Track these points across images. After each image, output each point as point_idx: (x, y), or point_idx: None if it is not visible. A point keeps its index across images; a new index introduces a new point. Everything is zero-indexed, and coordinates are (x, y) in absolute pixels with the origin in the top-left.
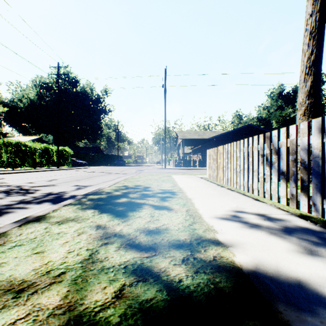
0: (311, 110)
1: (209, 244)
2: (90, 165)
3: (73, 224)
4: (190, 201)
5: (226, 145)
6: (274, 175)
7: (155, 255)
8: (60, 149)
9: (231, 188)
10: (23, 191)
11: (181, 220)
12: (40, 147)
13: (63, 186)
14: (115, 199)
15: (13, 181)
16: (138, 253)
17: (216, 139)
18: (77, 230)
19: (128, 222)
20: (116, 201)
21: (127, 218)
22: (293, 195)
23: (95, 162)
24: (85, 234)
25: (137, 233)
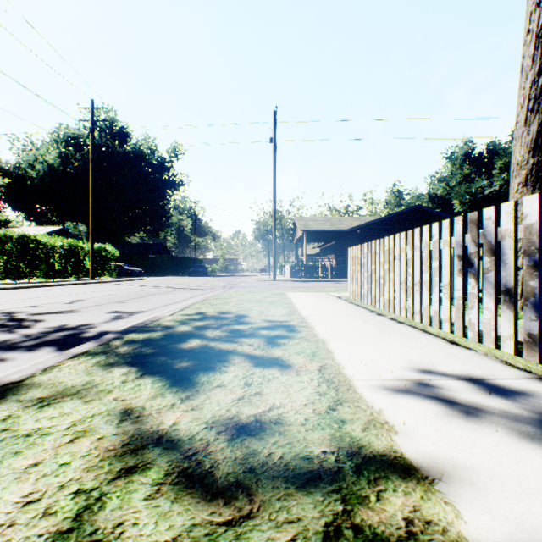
0: (539, 175)
1: (384, 471)
2: (149, 274)
3: (71, 408)
4: (325, 347)
5: (386, 239)
6: (487, 296)
7: (250, 518)
8: (97, 248)
9: (397, 318)
10: (12, 323)
11: (309, 394)
12: (62, 245)
13: (91, 312)
14: (178, 343)
15: (4, 304)
16: (206, 509)
17: (361, 230)
18: (75, 425)
19: (195, 400)
20: (178, 347)
21: (194, 390)
22: (531, 336)
23: (157, 269)
24: (88, 438)
25: (211, 434)
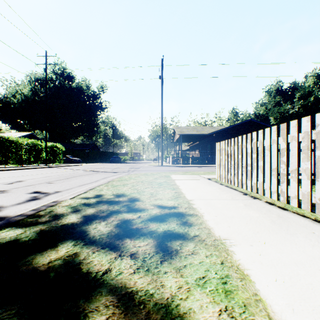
0: None
1: None
2: (85, 162)
3: None
4: (233, 263)
5: (254, 134)
6: None
7: None
8: (51, 145)
9: (275, 203)
10: None
11: None
12: (27, 143)
13: (15, 193)
14: (41, 250)
15: None
16: None
17: (216, 135)
18: None
19: None
20: (32, 264)
21: None
22: None
23: (90, 159)
24: None
25: None
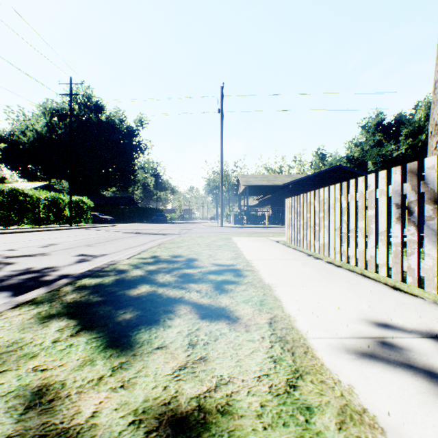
0: None
1: None
2: (119, 222)
3: None
4: (272, 294)
5: (321, 191)
6: (429, 243)
7: None
8: (76, 200)
9: (334, 262)
10: None
11: (262, 361)
12: (46, 197)
13: (59, 255)
14: (127, 289)
15: None
16: None
17: (293, 186)
18: None
19: (128, 371)
20: (126, 294)
21: (130, 354)
22: None
23: (125, 217)
24: None
25: (137, 437)
